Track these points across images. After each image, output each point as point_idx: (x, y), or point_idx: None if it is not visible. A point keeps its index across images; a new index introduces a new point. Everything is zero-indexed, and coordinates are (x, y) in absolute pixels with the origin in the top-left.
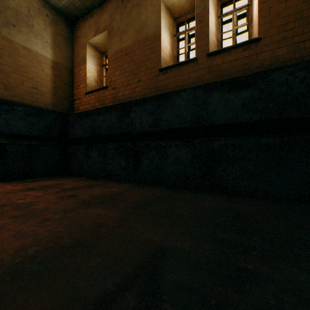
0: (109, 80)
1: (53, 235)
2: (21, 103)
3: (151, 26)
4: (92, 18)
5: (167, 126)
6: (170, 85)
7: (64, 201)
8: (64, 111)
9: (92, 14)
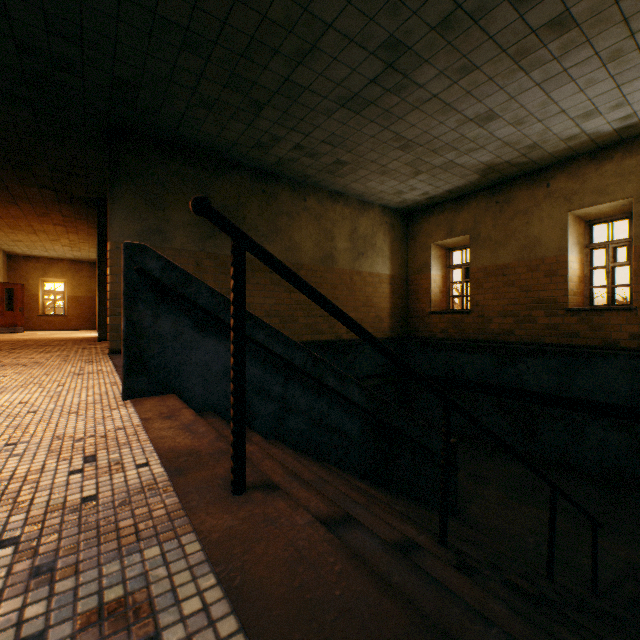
0: (472, 303)
1: (529, 530)
2: None
3: (550, 246)
4: (441, 214)
5: (583, 395)
6: (585, 333)
7: (481, 485)
8: (399, 334)
9: (441, 209)
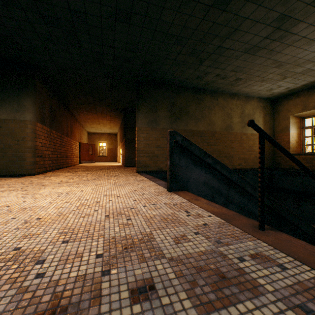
0: None
1: None
2: (249, 168)
3: None
4: (297, 98)
5: None
6: None
7: None
8: (268, 166)
9: (297, 95)
